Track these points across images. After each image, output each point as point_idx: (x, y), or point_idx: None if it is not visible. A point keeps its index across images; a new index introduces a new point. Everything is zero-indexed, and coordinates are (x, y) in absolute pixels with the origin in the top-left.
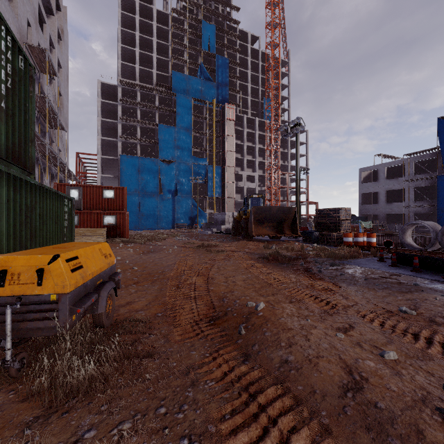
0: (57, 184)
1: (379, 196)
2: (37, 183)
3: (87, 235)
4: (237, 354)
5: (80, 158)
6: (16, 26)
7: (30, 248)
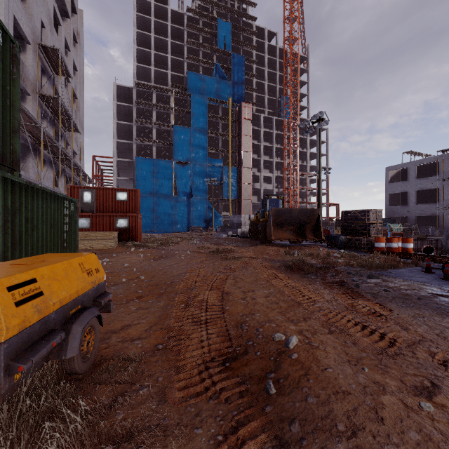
0: (70, 187)
1: (408, 197)
2: (23, 181)
3: (97, 239)
4: (267, 439)
5: (97, 161)
6: (30, 27)
7: (13, 257)
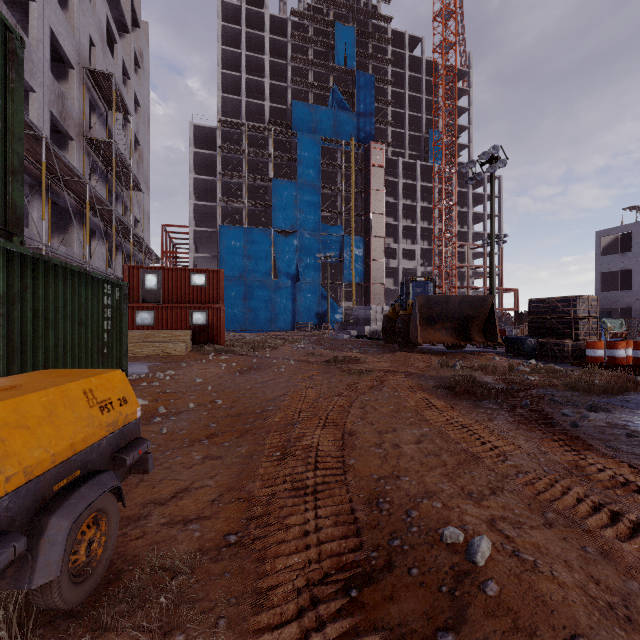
0: (128, 267)
1: (633, 277)
2: (29, 252)
3: (162, 341)
4: None
5: (168, 232)
6: (73, 45)
7: (10, 372)
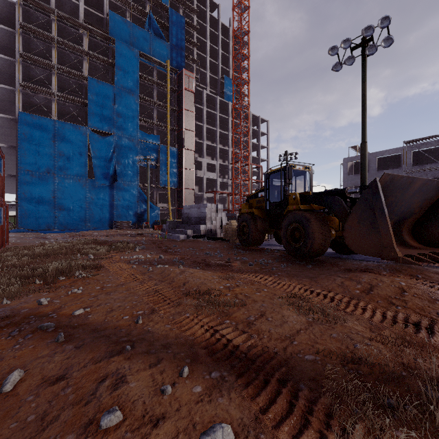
0: None
1: None
2: None
3: None
4: None
5: None
6: None
7: None
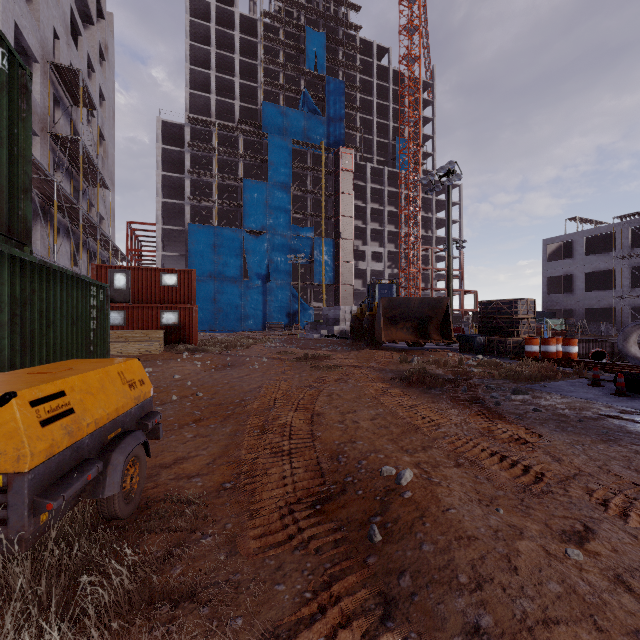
0: (95, 266)
1: (574, 281)
2: (36, 260)
3: (135, 340)
4: (368, 595)
5: (133, 229)
6: (38, 38)
7: (22, 365)
